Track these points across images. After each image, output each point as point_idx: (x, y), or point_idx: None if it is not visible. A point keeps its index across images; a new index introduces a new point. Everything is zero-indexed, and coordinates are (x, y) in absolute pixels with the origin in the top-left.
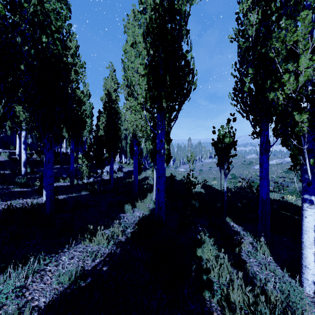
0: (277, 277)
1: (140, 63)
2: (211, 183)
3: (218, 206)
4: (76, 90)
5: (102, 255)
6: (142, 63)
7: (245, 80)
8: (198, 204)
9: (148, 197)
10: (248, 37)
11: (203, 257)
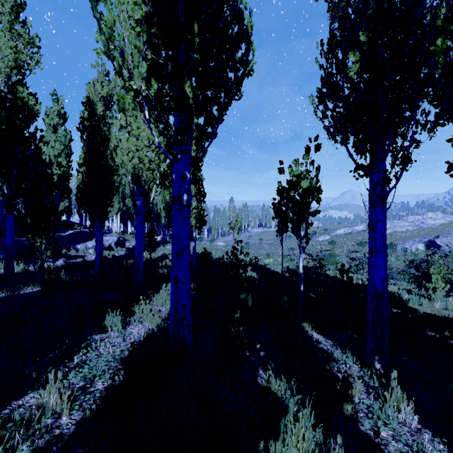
0: None
1: None
2: (265, 263)
3: (285, 301)
4: (17, 87)
5: None
6: None
7: (352, 56)
8: (252, 300)
9: (163, 291)
10: None
11: None
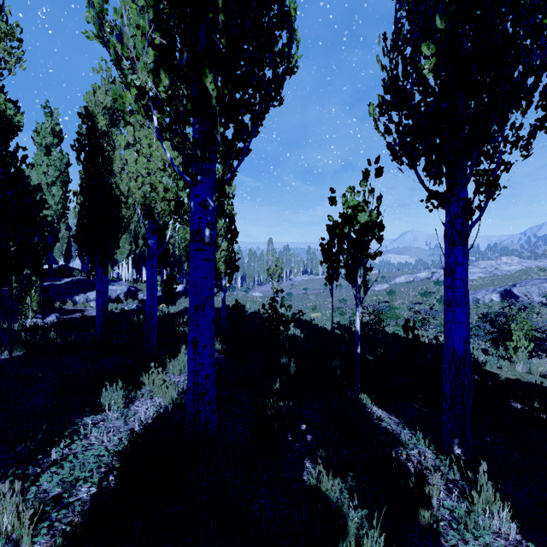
0: None
1: None
2: (311, 317)
3: (336, 366)
4: None
5: None
6: None
7: (426, 49)
8: (296, 366)
9: (182, 355)
10: None
11: None
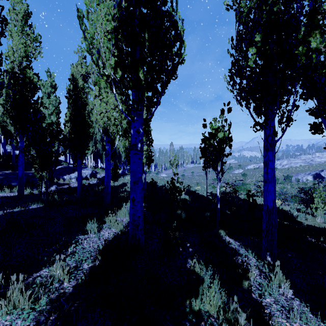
0: None
1: (105, 13)
2: (195, 189)
3: (207, 215)
4: (26, 69)
5: None
6: (109, 13)
7: (250, 51)
8: (185, 215)
9: (124, 208)
10: None
11: (203, 310)
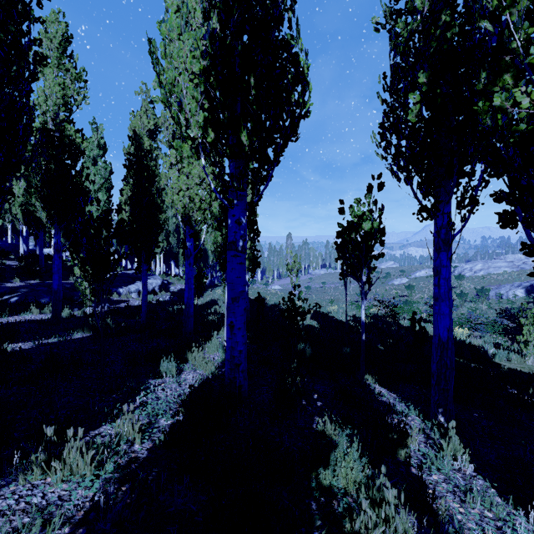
0: (509, 531)
1: (190, 47)
2: (328, 310)
3: (347, 352)
4: (64, 124)
5: (70, 516)
6: (196, 47)
7: (411, 98)
8: (311, 350)
9: (215, 339)
10: (413, 14)
11: (336, 486)
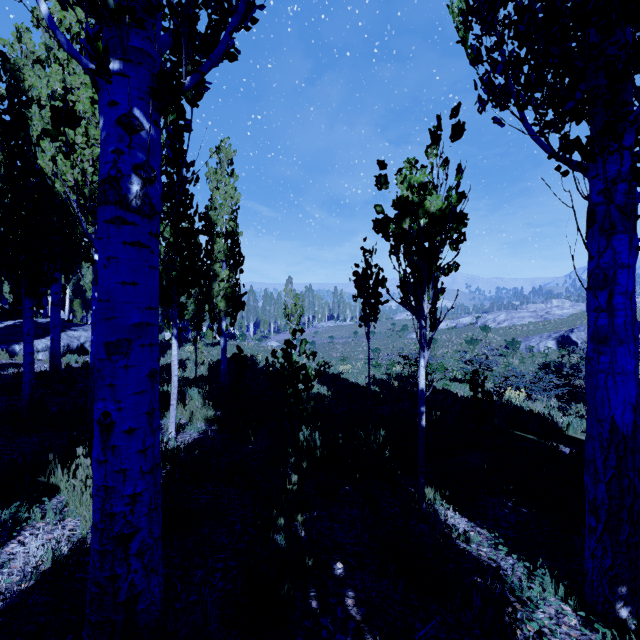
0: None
1: None
2: (339, 370)
3: (381, 440)
4: None
5: None
6: None
7: None
8: (322, 443)
9: None
10: None
11: None
